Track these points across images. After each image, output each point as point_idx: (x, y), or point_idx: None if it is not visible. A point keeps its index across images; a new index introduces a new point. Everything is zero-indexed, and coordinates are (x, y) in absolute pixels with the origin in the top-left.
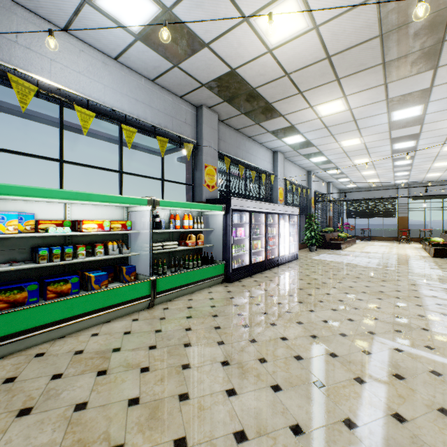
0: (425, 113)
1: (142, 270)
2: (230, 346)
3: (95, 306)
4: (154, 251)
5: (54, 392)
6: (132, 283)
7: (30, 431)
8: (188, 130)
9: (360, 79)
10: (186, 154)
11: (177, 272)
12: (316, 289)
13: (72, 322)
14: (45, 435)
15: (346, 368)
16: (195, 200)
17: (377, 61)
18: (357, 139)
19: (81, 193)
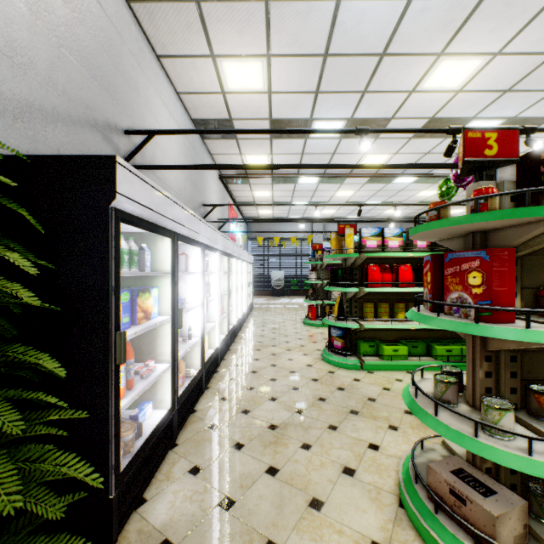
0: None
1: None
2: None
3: None
4: None
5: None
6: None
7: None
8: None
9: None
10: None
11: None
12: None
13: None
14: None
15: None
16: None
17: None
18: None
19: None
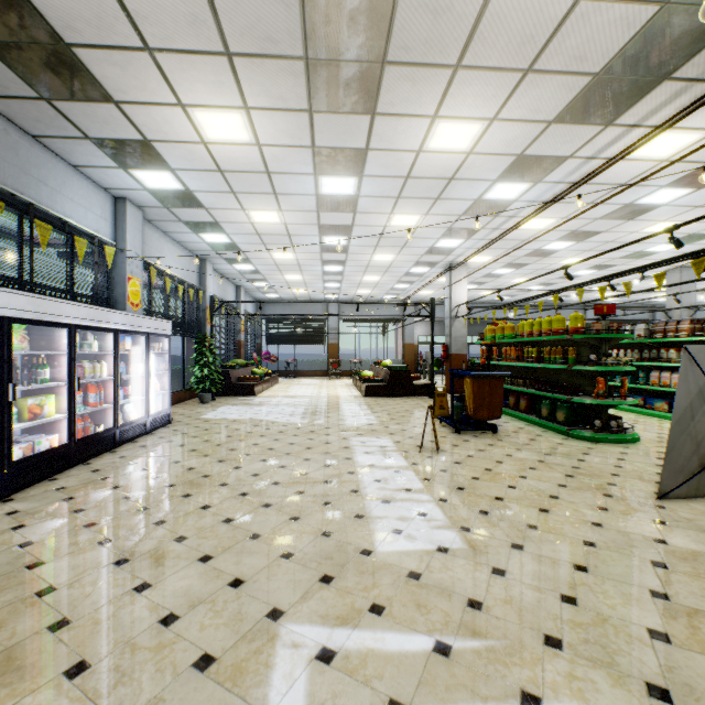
0: (359, 194)
1: None
2: None
3: None
4: None
5: None
6: None
7: None
8: None
9: (271, 79)
10: None
11: None
12: (183, 499)
13: None
14: None
15: None
16: None
17: (296, 46)
18: (275, 213)
19: None
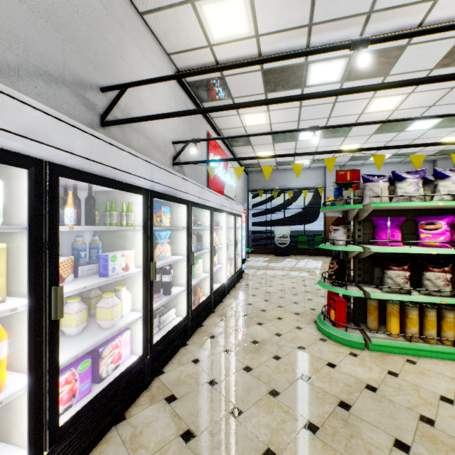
0: None
1: None
2: None
3: None
4: None
5: None
6: None
7: None
8: None
9: None
10: None
11: None
12: None
13: None
14: None
15: None
16: None
17: None
18: None
19: None
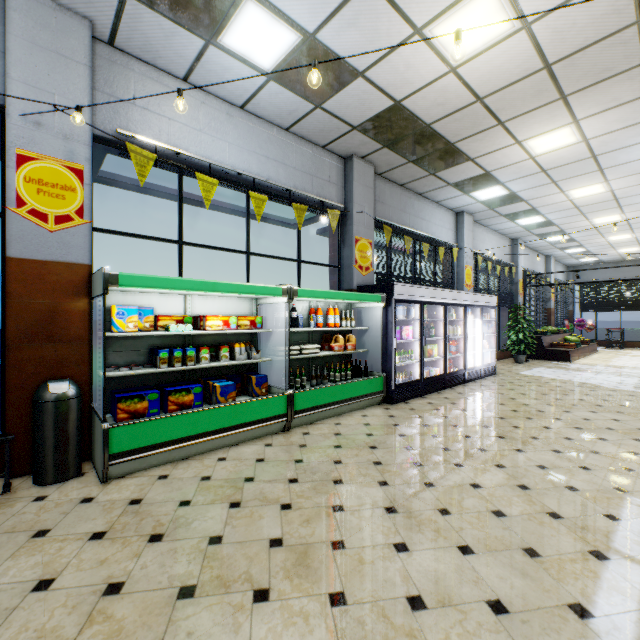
0: None
1: (274, 382)
2: (396, 489)
3: (221, 424)
4: (290, 357)
5: (184, 521)
6: (264, 398)
7: (164, 559)
8: (332, 192)
9: (603, 93)
10: (329, 224)
11: (319, 386)
12: (527, 420)
13: (197, 441)
14: (181, 565)
15: (576, 536)
16: (343, 287)
17: (633, 61)
18: (598, 185)
19: (206, 282)
